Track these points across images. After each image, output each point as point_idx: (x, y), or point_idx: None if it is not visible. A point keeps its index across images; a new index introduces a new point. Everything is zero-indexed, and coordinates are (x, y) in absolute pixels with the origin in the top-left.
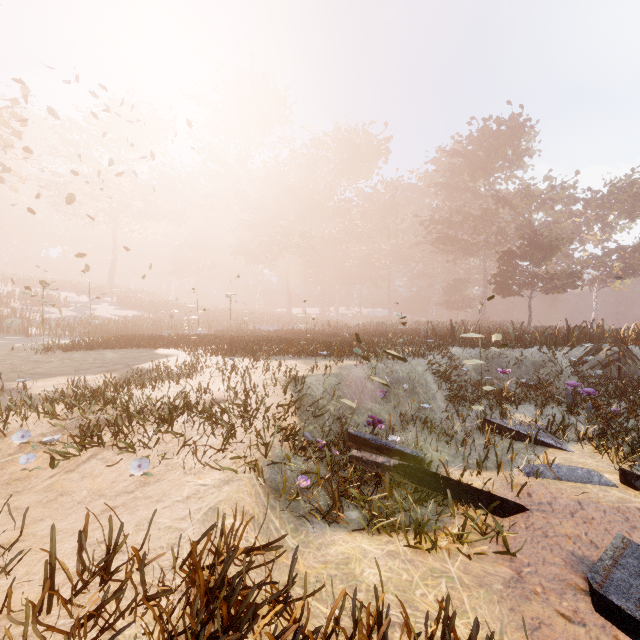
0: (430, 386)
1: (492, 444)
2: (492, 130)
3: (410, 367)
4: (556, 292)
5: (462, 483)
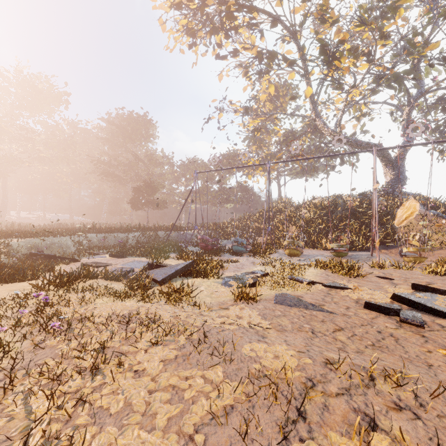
0: (69, 245)
1: (83, 255)
2: (134, 118)
3: (61, 239)
4: (160, 209)
5: (63, 257)
